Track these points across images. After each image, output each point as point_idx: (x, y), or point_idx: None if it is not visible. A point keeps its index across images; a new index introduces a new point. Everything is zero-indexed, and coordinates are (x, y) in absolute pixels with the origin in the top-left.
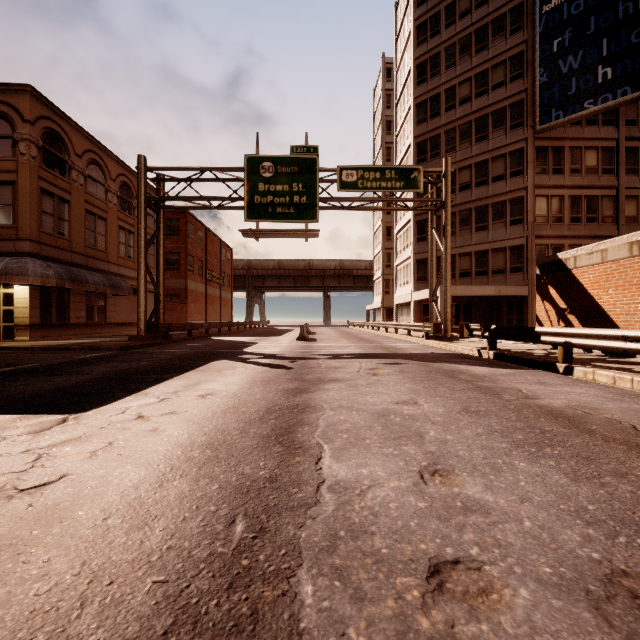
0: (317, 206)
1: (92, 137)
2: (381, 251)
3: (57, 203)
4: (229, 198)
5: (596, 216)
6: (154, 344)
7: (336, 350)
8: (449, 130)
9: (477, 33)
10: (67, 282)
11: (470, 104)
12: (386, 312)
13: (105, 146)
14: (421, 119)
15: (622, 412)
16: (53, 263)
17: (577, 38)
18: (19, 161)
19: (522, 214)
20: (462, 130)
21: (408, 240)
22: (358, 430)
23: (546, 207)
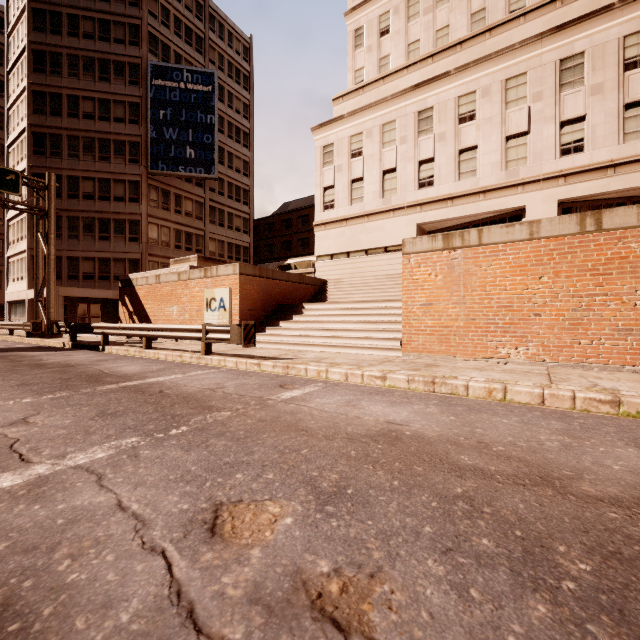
0: None
1: None
2: None
3: None
4: None
5: (192, 247)
6: None
7: None
8: (72, 136)
9: (101, 62)
10: None
11: (94, 122)
12: None
13: None
14: (39, 109)
15: (80, 360)
16: None
17: (175, 118)
18: None
19: (139, 234)
20: (86, 142)
21: (23, 232)
22: None
23: (157, 233)
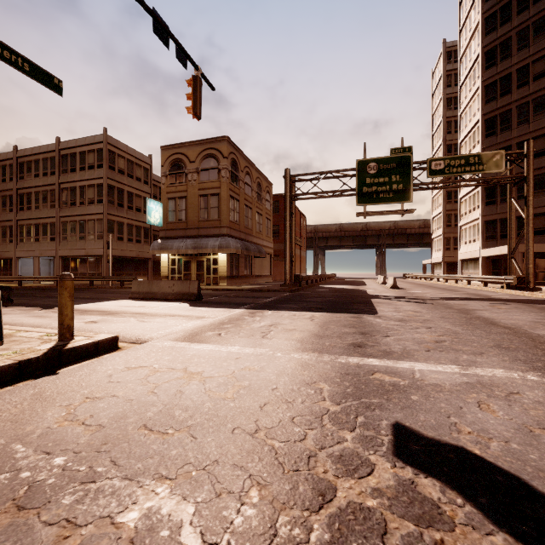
0: (411, 190)
1: (247, 158)
2: (441, 213)
3: (235, 203)
4: (344, 190)
5: None
6: (298, 289)
7: (439, 295)
8: (521, 105)
9: None
10: (244, 251)
11: None
12: (446, 266)
13: (252, 161)
14: (490, 98)
15: None
16: (237, 239)
17: None
18: (221, 181)
19: None
20: (536, 103)
21: (475, 204)
22: (530, 325)
23: None
